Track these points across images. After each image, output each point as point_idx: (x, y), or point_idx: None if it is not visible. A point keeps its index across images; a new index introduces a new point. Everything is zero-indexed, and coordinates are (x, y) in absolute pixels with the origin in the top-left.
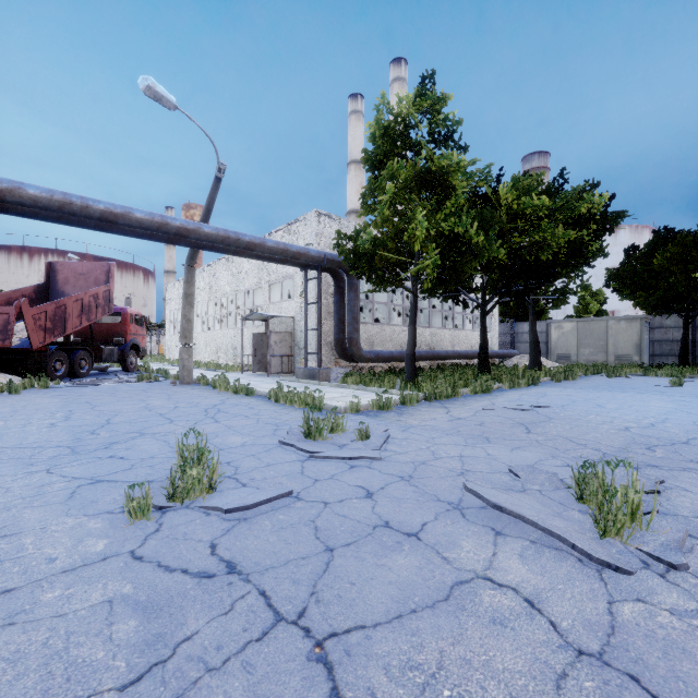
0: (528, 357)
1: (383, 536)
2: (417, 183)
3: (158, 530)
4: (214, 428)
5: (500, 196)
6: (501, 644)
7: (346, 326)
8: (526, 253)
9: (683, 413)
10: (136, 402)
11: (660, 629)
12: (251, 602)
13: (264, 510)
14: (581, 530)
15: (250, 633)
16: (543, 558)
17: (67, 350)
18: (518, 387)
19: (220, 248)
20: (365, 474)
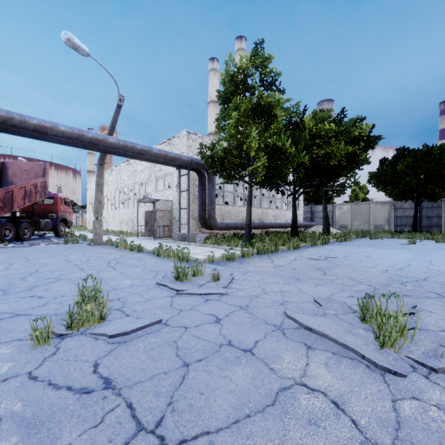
0: (321, 226)
1: (226, 352)
2: (252, 112)
3: (55, 353)
4: (112, 274)
5: (304, 123)
6: (316, 442)
7: (206, 206)
8: (321, 160)
9: (419, 261)
10: (60, 257)
11: (433, 423)
12: (119, 414)
13: (140, 335)
14: (366, 343)
15: (114, 444)
16: (342, 366)
17: (14, 222)
18: (316, 245)
19: (121, 153)
20: (216, 305)
